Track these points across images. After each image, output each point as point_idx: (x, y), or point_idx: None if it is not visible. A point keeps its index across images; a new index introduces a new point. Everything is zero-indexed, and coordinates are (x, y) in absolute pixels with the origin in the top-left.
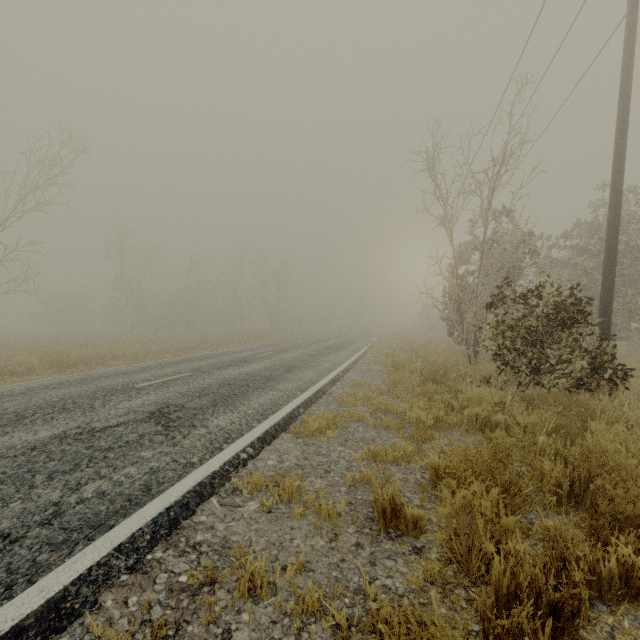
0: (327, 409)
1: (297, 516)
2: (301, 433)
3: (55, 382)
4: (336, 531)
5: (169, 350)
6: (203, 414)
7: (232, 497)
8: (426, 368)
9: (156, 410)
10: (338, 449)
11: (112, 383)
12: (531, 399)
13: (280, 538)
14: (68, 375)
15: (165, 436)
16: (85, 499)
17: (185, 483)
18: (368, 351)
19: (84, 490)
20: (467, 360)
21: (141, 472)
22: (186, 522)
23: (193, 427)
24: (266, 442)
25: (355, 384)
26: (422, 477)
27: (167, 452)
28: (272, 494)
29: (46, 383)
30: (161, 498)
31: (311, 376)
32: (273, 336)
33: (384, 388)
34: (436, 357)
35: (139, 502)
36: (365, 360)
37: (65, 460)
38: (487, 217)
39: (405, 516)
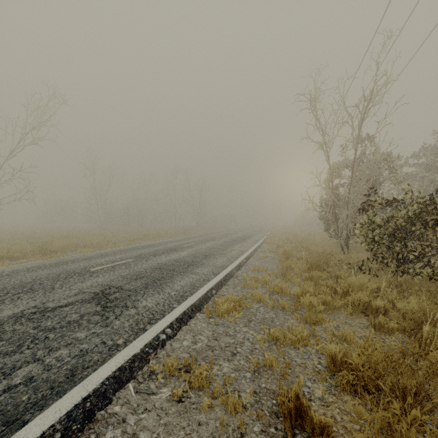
0: (234, 290)
1: (205, 408)
2: (212, 313)
3: (35, 265)
4: (242, 430)
5: (123, 240)
6: (135, 295)
7: (147, 382)
8: (311, 257)
9: (100, 291)
10: (243, 330)
11: (75, 267)
12: (398, 284)
13: (187, 437)
14: (47, 259)
15: (101, 316)
16: (12, 386)
17: (106, 368)
18: (264, 242)
19: (15, 375)
20: (339, 250)
21: (71, 355)
22: (100, 413)
23: (125, 308)
24: (183, 322)
25: (255, 269)
26: (319, 363)
27: (99, 333)
28: (184, 379)
29: (29, 266)
30: (81, 386)
31: (222, 262)
32: (196, 230)
33: (278, 272)
34: (317, 248)
35: (60, 391)
36: (262, 249)
37: (12, 340)
38: (357, 141)
39: (311, 419)
